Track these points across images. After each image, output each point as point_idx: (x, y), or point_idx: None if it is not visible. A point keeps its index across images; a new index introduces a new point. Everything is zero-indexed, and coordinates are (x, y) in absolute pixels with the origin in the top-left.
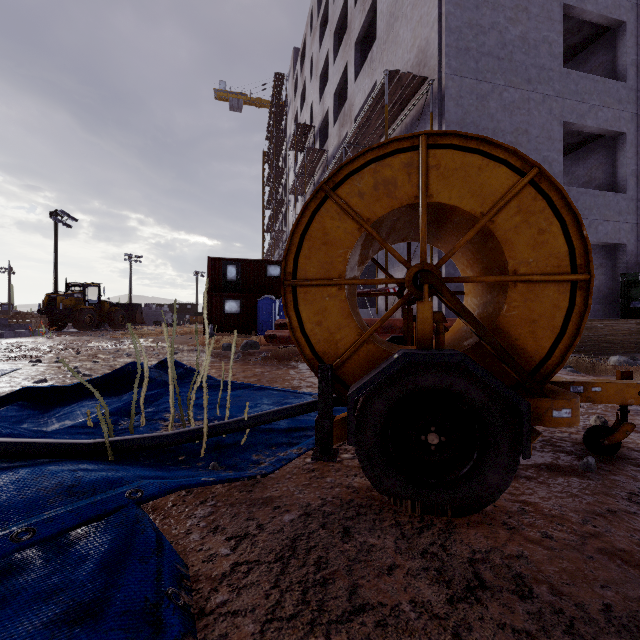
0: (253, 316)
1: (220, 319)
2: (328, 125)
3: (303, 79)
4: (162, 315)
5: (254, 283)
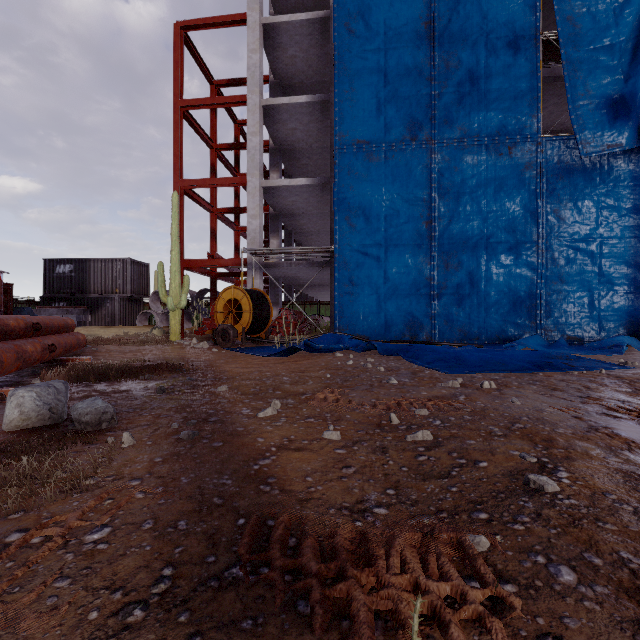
0: None
1: None
2: None
3: None
4: None
5: None
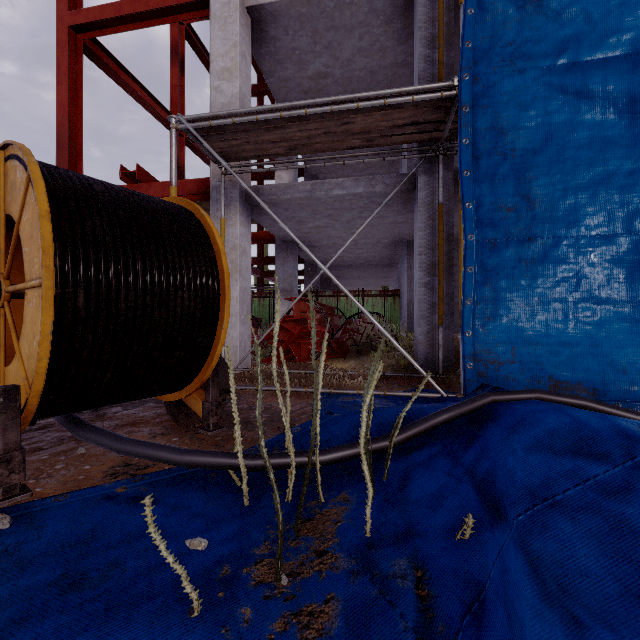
0: None
1: None
2: None
3: None
4: None
5: None
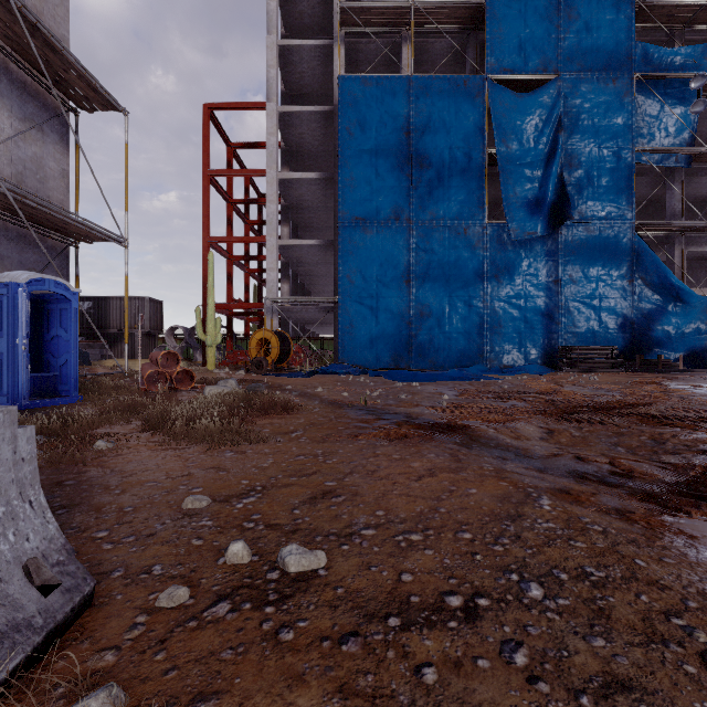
0: None
1: None
2: None
3: None
4: None
5: None
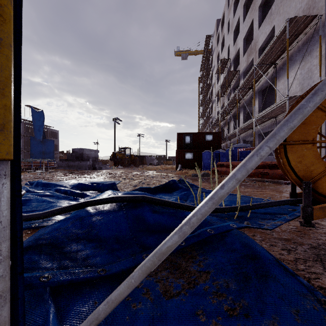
0: (199, 160)
1: (183, 162)
2: (238, 56)
3: (222, 35)
4: (152, 160)
5: (199, 144)
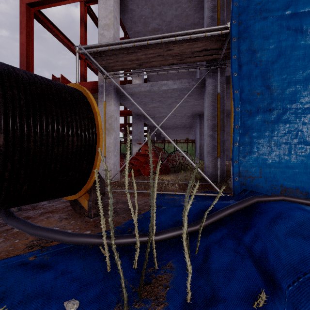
0: None
1: None
2: None
3: None
4: None
5: None
